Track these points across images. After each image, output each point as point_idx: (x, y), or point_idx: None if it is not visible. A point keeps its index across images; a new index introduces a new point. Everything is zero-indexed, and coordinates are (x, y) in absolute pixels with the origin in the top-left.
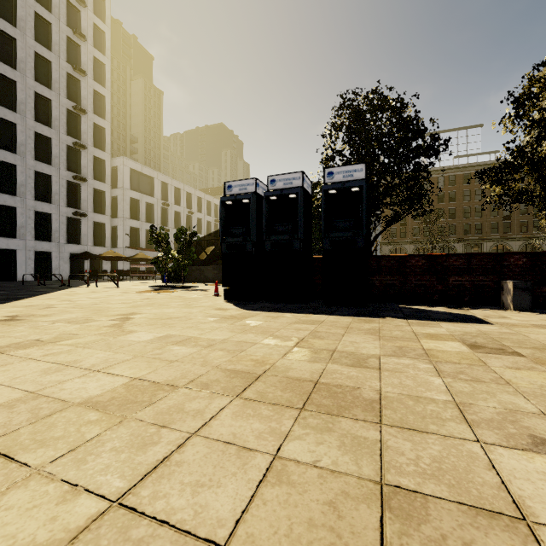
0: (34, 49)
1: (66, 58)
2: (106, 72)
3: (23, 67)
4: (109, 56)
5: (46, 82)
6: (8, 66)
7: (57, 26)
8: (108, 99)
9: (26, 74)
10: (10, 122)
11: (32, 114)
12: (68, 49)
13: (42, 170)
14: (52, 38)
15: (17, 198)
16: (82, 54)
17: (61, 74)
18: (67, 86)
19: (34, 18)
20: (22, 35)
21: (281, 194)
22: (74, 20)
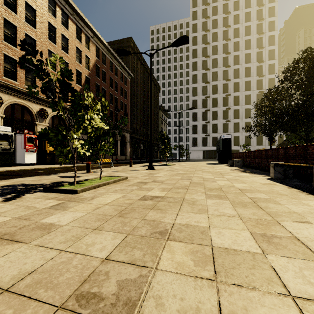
0: (244, 80)
1: (257, 74)
2: (275, 67)
3: (241, 89)
4: (277, 58)
5: (249, 89)
6: (237, 92)
7: (252, 65)
8: (276, 78)
9: (242, 91)
10: (238, 109)
11: (244, 103)
12: (257, 70)
13: (247, 121)
14: (251, 72)
15: (239, 133)
16: (263, 68)
17: (254, 82)
18: (257, 85)
19: (245, 70)
20: (241, 79)
21: (218, 142)
22: (260, 56)
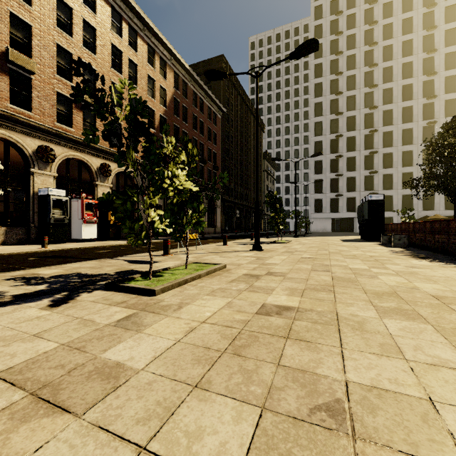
0: (402, 106)
1: (423, 95)
2: None
3: (396, 121)
4: None
5: (409, 119)
6: (389, 126)
7: (416, 81)
8: None
9: (398, 123)
10: (390, 153)
11: (401, 143)
12: (425, 88)
13: (406, 171)
14: (413, 92)
15: (393, 190)
16: (435, 83)
17: (419, 108)
18: (424, 112)
19: (402, 89)
20: (395, 104)
21: (360, 205)
22: (429, 66)
